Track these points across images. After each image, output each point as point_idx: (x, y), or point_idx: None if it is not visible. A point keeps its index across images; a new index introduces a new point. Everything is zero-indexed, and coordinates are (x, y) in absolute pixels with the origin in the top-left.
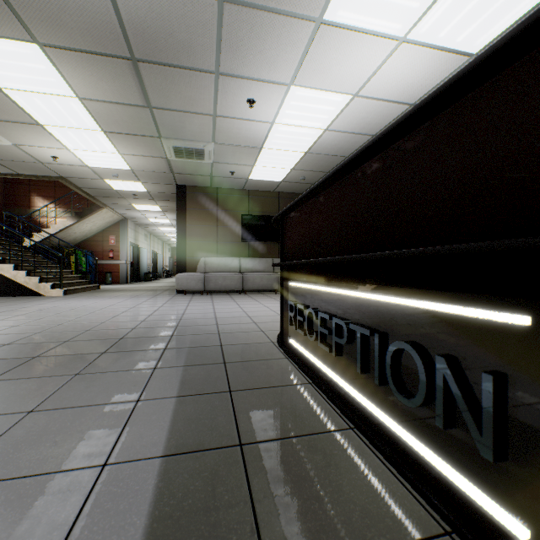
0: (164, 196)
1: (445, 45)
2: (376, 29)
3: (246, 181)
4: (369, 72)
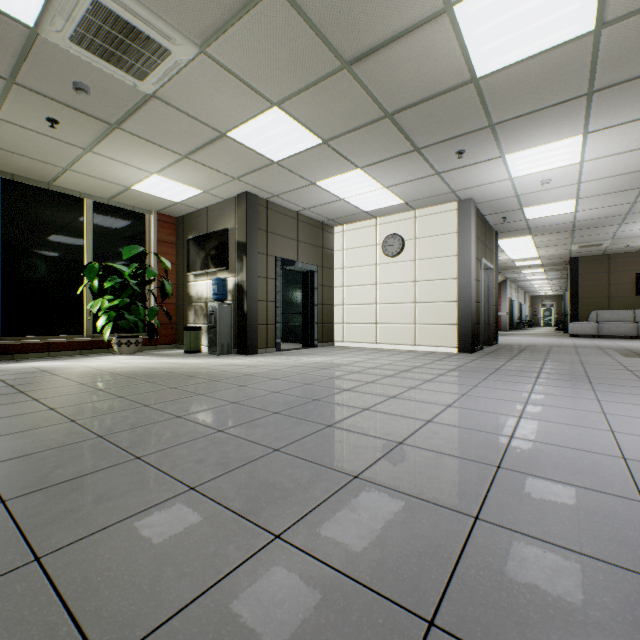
0: (553, 263)
1: None
2: None
3: None
4: None
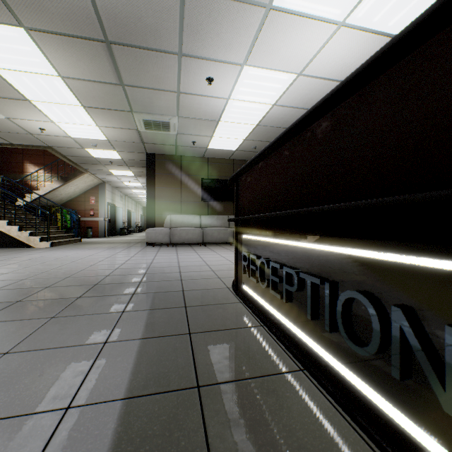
0: (136, 163)
1: (378, 29)
2: (319, 15)
3: (206, 150)
4: (312, 53)
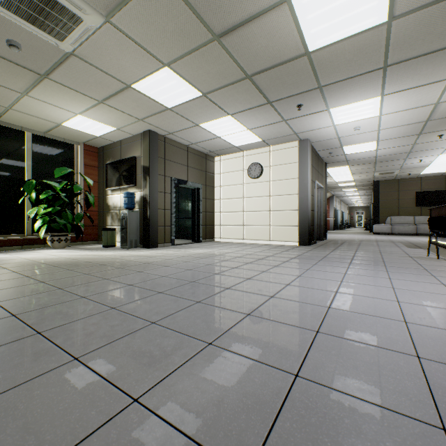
0: (363, 185)
1: None
2: None
3: (418, 175)
4: None
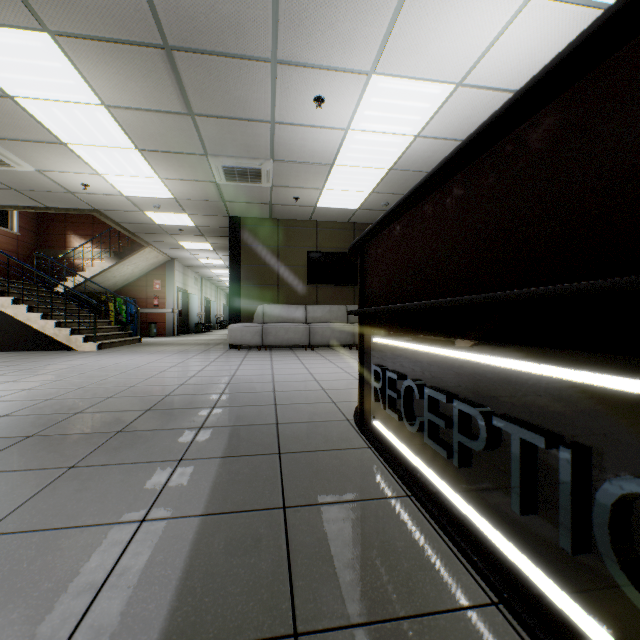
0: (216, 231)
1: None
2: None
3: (314, 210)
4: (481, 47)
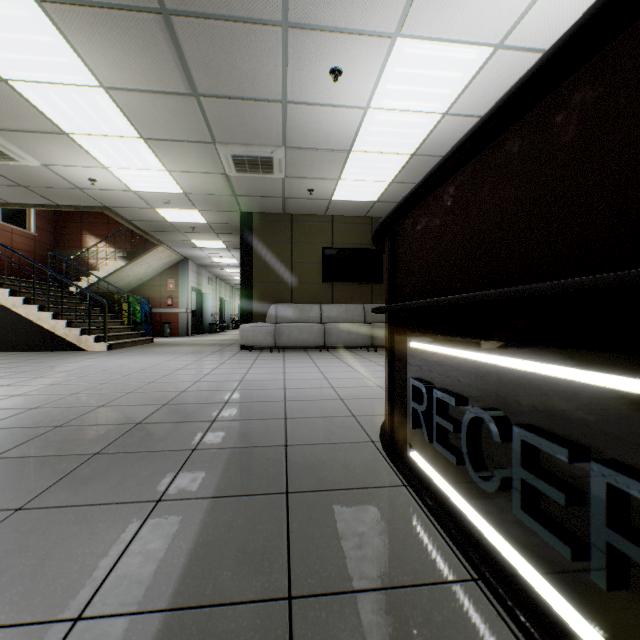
0: (228, 228)
1: None
2: None
3: (329, 203)
4: None
